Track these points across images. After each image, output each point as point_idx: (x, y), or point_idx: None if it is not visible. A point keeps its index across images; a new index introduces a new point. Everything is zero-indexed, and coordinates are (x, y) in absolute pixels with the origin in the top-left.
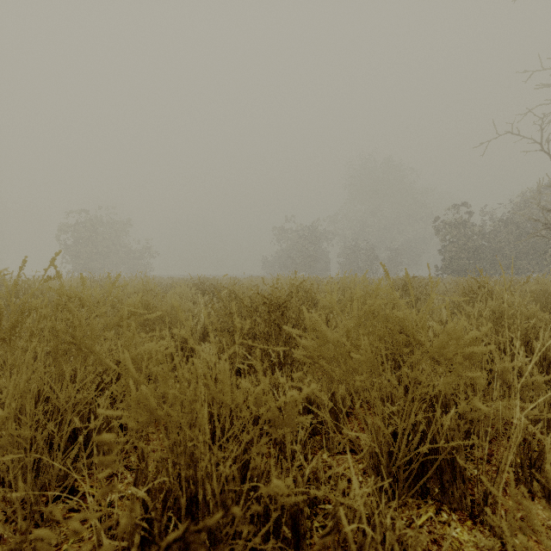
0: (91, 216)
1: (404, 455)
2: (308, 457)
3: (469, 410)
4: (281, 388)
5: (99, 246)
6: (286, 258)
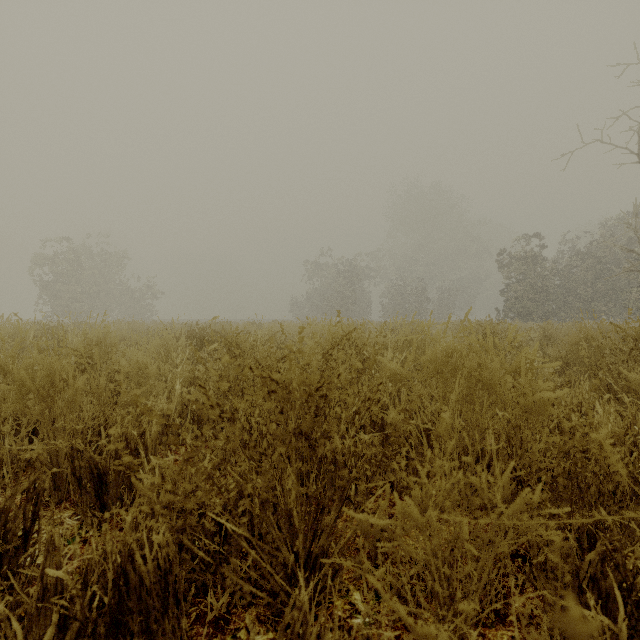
0: (77, 246)
1: None
2: None
3: None
4: None
5: (86, 284)
6: (318, 299)
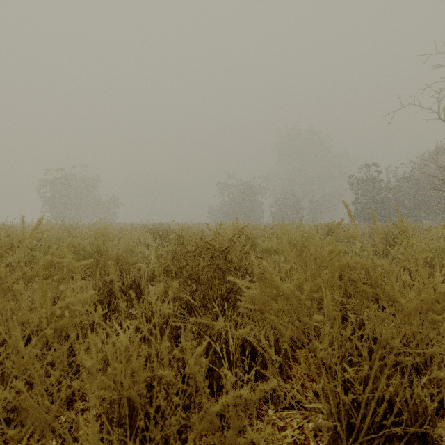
0: (67, 173)
1: (367, 427)
2: (254, 419)
3: (444, 375)
4: (224, 336)
5: (73, 198)
6: (227, 208)
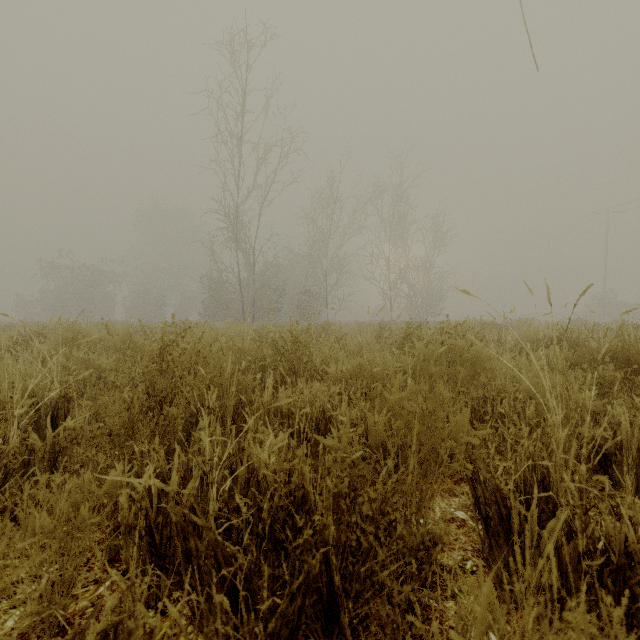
0: None
1: None
2: None
3: None
4: None
5: None
6: (53, 300)
